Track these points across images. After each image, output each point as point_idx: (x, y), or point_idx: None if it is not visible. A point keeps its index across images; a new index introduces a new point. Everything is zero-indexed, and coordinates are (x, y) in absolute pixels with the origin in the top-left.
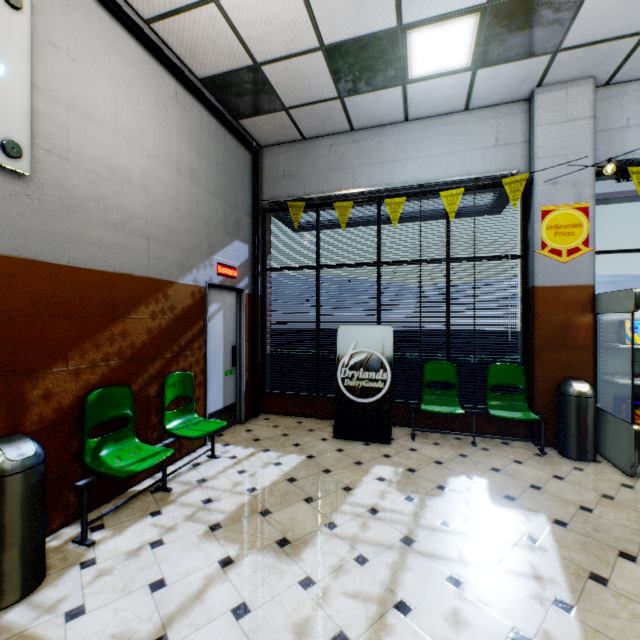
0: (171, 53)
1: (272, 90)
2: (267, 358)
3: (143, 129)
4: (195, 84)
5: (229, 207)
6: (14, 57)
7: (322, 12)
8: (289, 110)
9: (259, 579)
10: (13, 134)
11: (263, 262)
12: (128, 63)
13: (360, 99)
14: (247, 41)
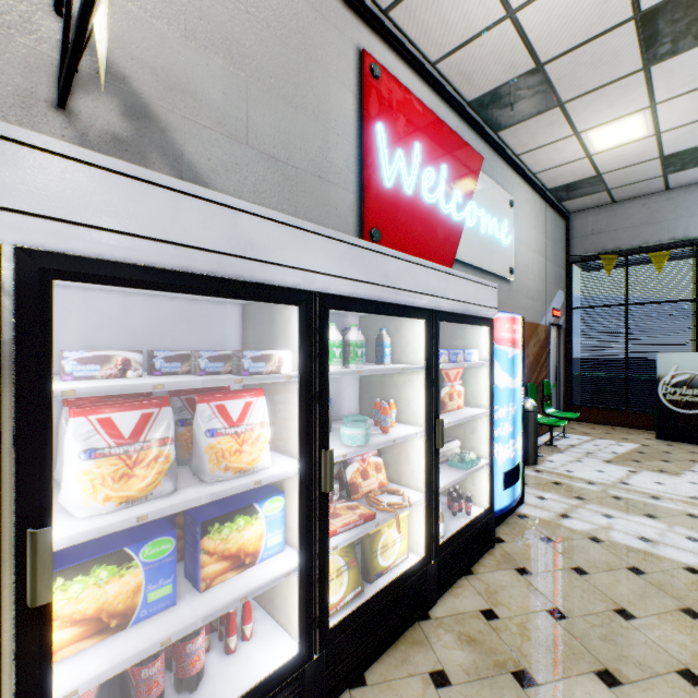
0: (538, 183)
1: (602, 183)
2: (572, 378)
3: (531, 237)
4: (547, 194)
5: (556, 267)
6: (510, 229)
7: (669, 143)
8: (610, 190)
9: (659, 478)
10: (510, 264)
11: (569, 302)
12: (528, 203)
13: (683, 173)
14: (599, 167)
